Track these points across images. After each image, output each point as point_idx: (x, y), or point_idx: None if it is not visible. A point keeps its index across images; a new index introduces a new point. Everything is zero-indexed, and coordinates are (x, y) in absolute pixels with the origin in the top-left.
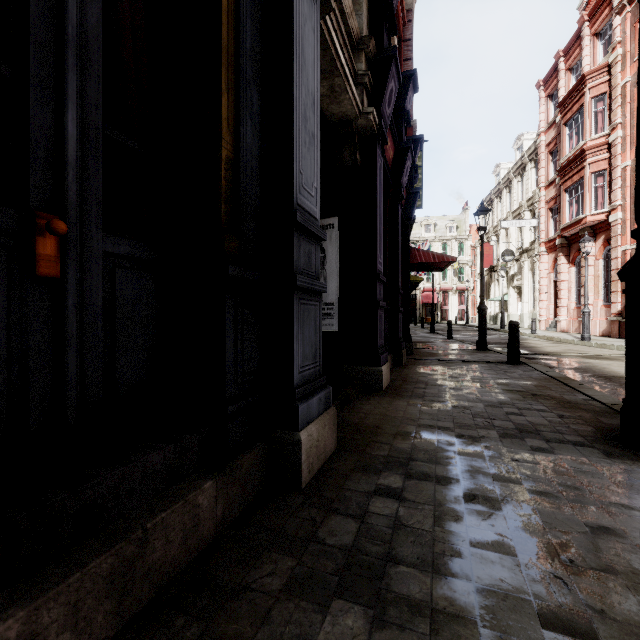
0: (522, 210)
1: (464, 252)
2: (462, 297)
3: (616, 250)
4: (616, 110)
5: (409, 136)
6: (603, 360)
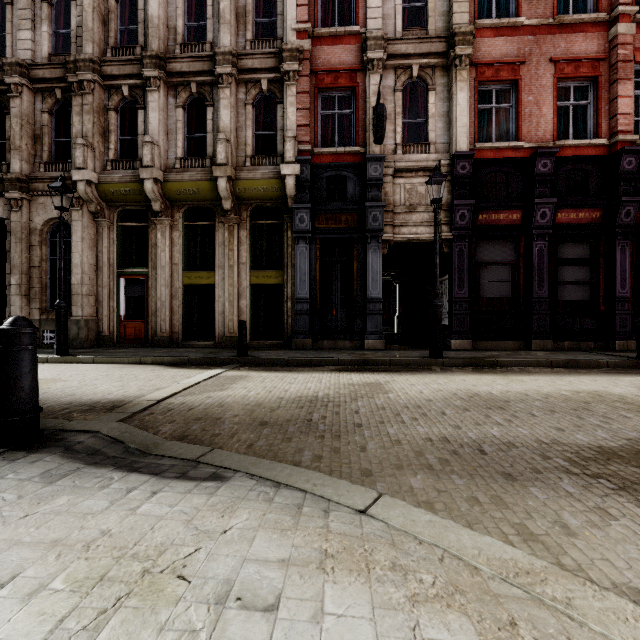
0: None
1: None
2: None
3: None
4: None
5: (612, 153)
6: None
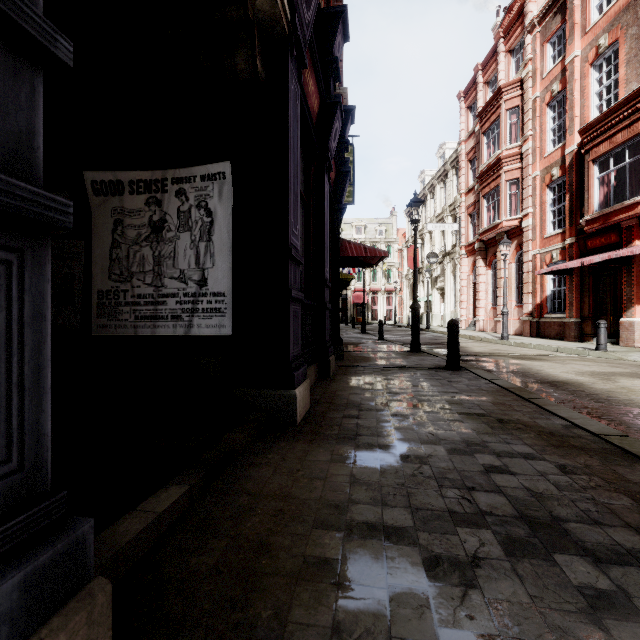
0: (445, 215)
1: (392, 254)
2: (390, 298)
3: (528, 254)
4: (528, 123)
5: None
6: (532, 361)
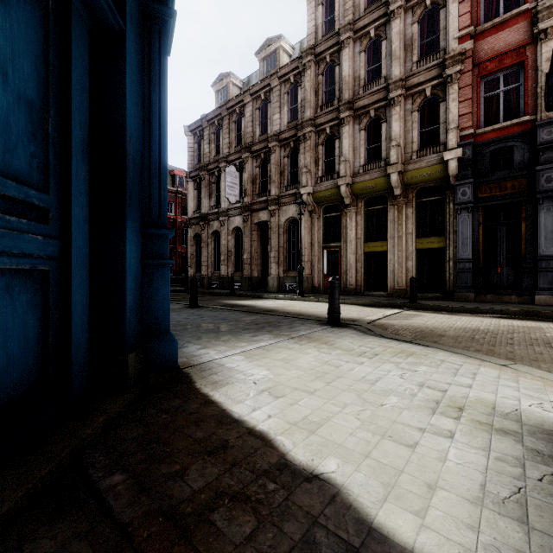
0: None
1: None
2: None
3: None
4: None
5: None
6: None
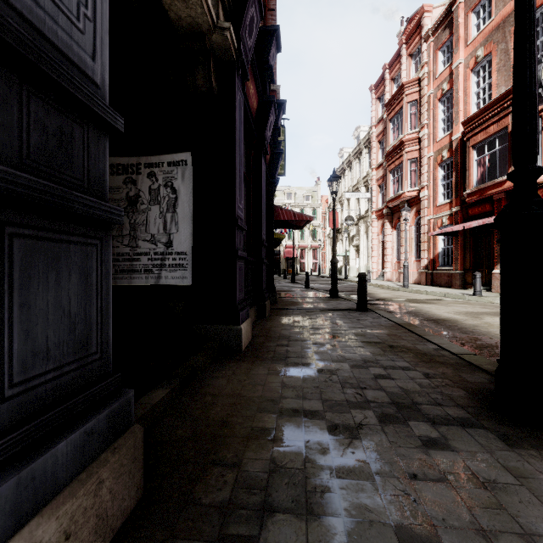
0: (359, 185)
1: (317, 217)
2: (315, 253)
3: (424, 219)
4: (424, 114)
5: None
6: (424, 304)
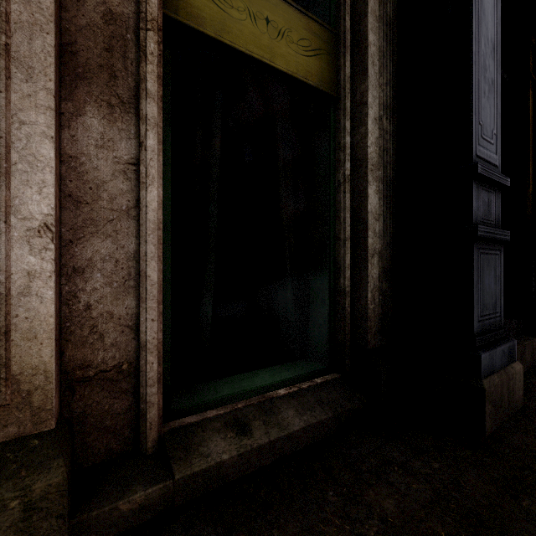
0: None
1: None
2: None
3: None
4: None
5: None
6: None
